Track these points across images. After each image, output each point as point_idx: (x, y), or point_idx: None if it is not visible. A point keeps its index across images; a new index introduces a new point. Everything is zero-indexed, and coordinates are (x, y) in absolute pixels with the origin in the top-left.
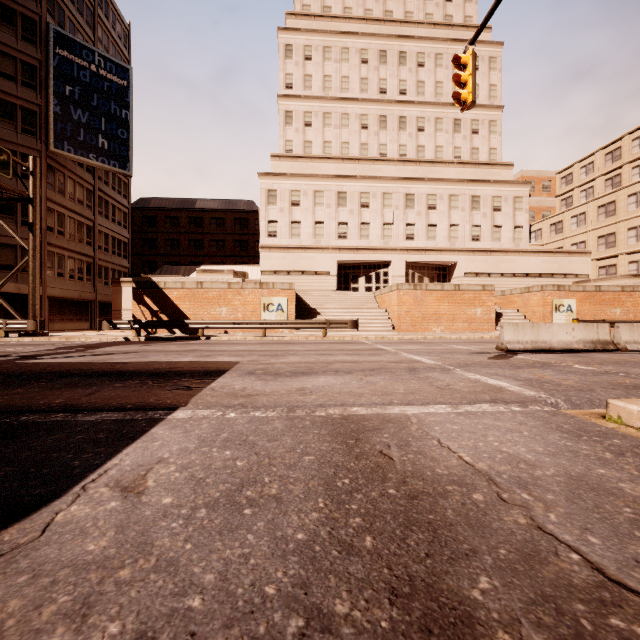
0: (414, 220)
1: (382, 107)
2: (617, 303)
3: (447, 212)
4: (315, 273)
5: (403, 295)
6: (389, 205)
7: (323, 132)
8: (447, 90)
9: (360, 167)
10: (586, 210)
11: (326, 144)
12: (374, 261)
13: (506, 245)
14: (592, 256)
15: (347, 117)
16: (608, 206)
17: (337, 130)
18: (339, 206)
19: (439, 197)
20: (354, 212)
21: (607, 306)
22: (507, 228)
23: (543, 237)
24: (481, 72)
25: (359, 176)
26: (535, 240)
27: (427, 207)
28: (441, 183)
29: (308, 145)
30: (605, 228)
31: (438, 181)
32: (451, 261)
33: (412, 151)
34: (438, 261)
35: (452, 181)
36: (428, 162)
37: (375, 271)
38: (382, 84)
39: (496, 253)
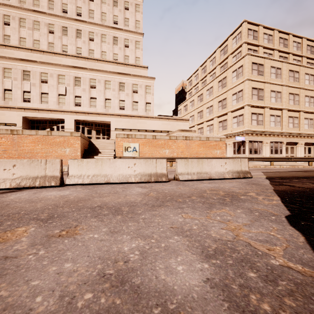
0: (80, 94)
1: (64, 21)
2: (166, 146)
3: (103, 91)
4: (5, 124)
5: (1, 138)
6: (63, 83)
7: (19, 31)
8: (109, 18)
9: (45, 57)
10: (194, 98)
11: (21, 39)
12: (55, 118)
13: (141, 113)
14: (196, 123)
15: (38, 23)
16: (200, 96)
17: (30, 31)
18: (24, 80)
19: (98, 81)
20: (36, 85)
21: (160, 148)
22: (141, 103)
23: (181, 113)
24: (130, 11)
25: (39, 61)
26: (179, 115)
27: (90, 86)
28: (99, 72)
29: (7, 38)
30: (200, 108)
31: (97, 71)
32: (107, 121)
33: (85, 52)
34: (98, 120)
35: (106, 72)
36: (93, 59)
37: (56, 125)
38: (64, 7)
39: (134, 117)
